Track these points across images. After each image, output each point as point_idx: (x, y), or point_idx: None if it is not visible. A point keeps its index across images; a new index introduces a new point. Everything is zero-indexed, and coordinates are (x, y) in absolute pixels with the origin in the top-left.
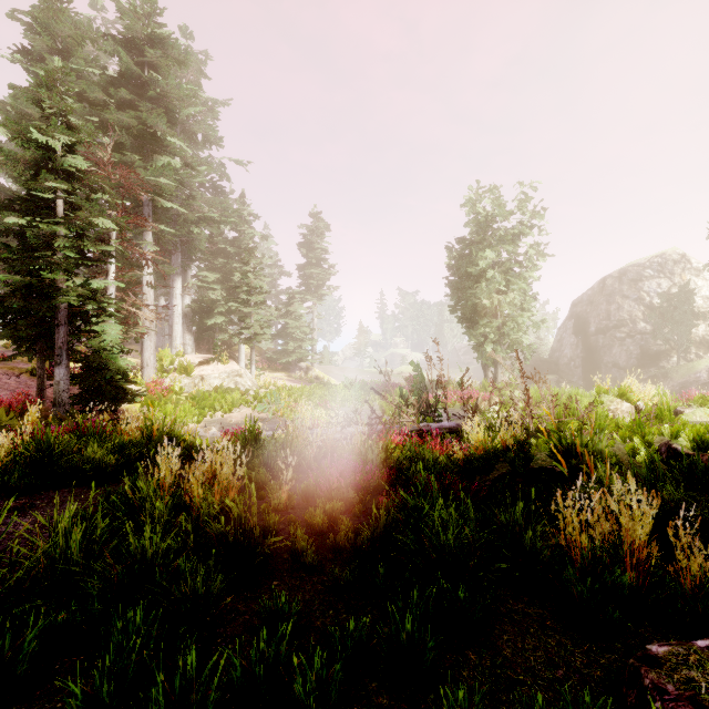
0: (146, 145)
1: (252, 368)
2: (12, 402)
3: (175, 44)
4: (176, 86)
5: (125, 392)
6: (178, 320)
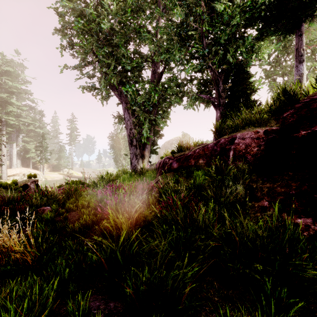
0: (3, 103)
1: (43, 172)
2: None
3: (14, 72)
4: (15, 86)
5: None
6: (15, 156)
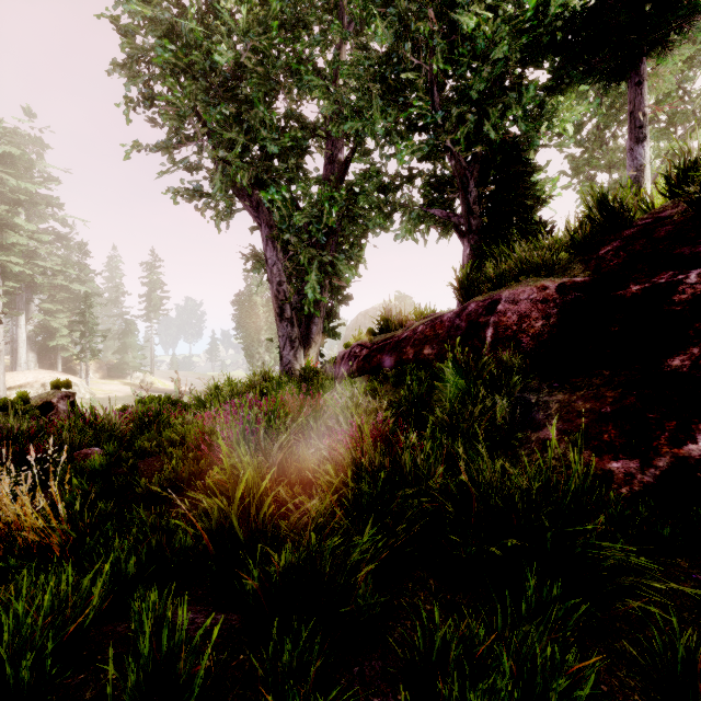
0: None
1: (88, 380)
2: None
3: (22, 157)
4: (23, 189)
5: None
6: (23, 345)
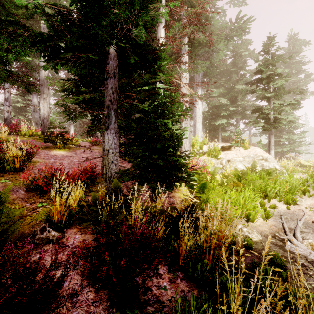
0: None
1: (270, 152)
2: (73, 173)
3: None
4: None
5: (177, 168)
6: (199, 120)
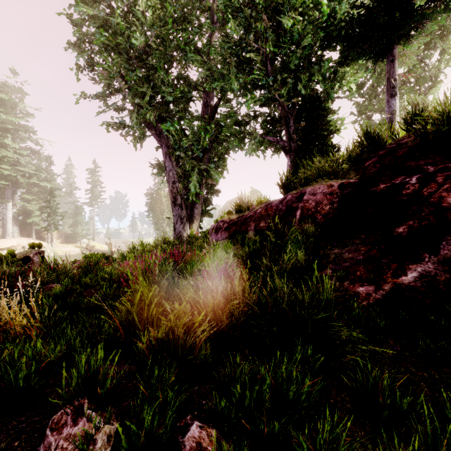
0: None
1: (52, 244)
2: None
3: (10, 101)
4: (10, 121)
5: None
6: (10, 221)
